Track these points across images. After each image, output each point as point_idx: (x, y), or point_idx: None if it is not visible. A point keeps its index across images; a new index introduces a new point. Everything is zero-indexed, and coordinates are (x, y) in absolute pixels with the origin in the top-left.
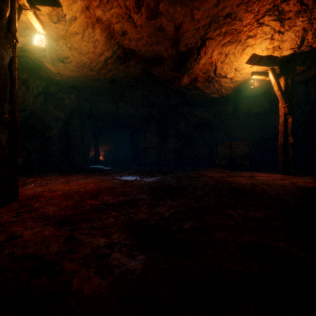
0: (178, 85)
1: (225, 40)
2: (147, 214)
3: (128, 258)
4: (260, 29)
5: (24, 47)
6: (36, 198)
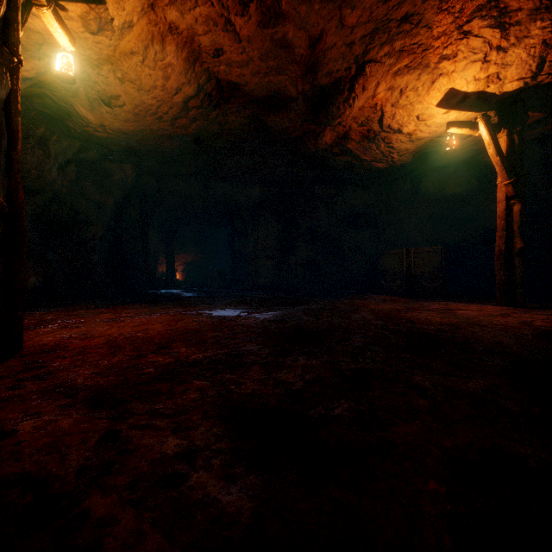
0: (315, 147)
1: (401, 65)
2: (262, 383)
3: (224, 484)
4: (464, 43)
5: (39, 78)
6: (56, 350)
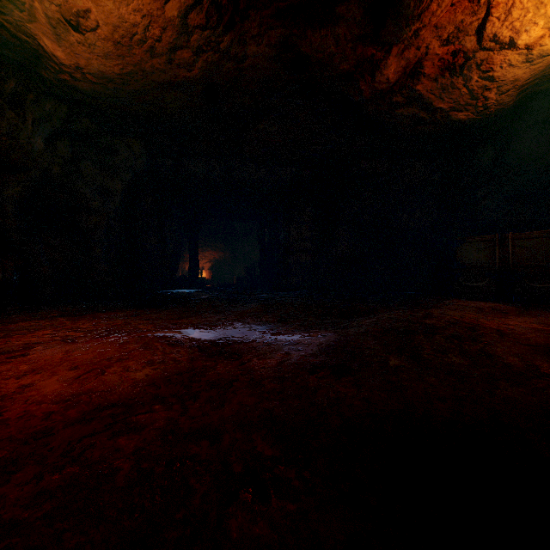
0: (370, 88)
1: None
2: None
3: None
4: None
5: None
6: None
